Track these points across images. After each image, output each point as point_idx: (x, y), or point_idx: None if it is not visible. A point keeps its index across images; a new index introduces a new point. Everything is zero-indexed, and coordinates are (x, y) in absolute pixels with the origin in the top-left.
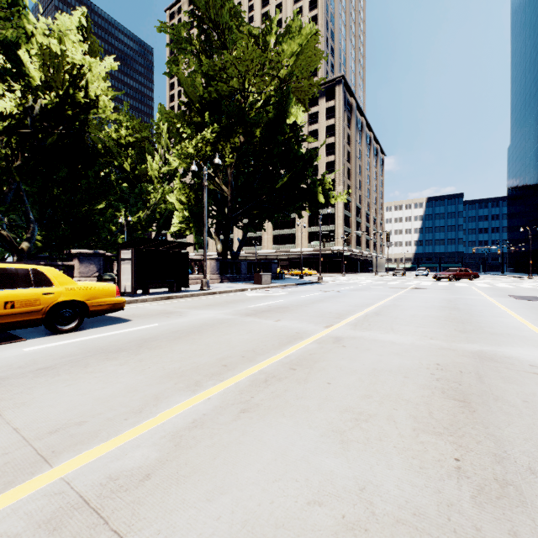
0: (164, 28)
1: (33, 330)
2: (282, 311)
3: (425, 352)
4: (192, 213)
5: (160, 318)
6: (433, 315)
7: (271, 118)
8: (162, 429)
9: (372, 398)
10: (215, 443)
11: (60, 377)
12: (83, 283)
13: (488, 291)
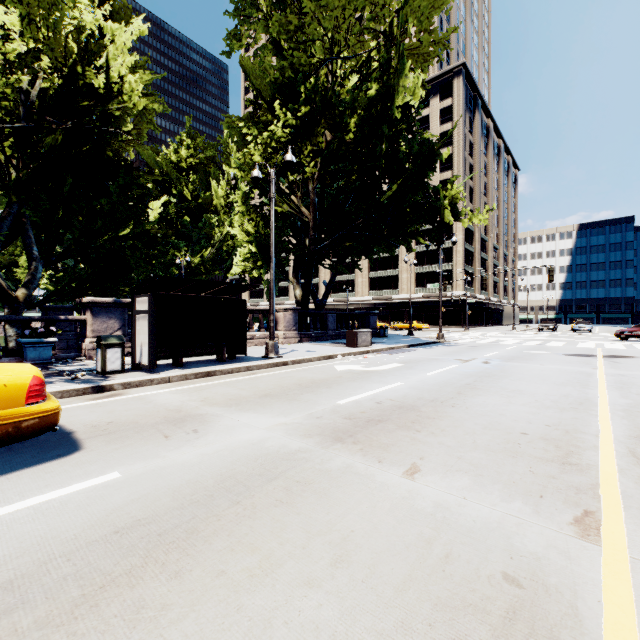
0: None
1: None
2: (408, 423)
3: None
4: (260, 245)
5: (146, 441)
6: None
7: (373, 98)
8: None
9: None
10: None
11: None
12: None
13: None
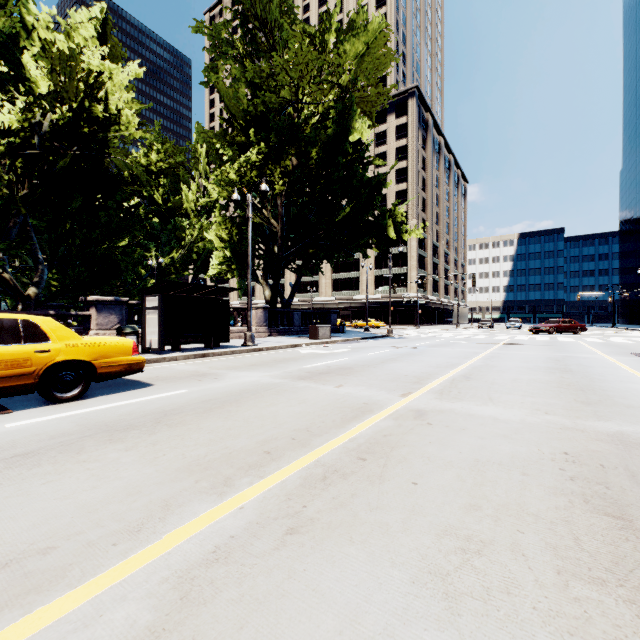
0: (200, 28)
1: (26, 398)
2: (344, 373)
3: (543, 434)
4: (234, 252)
5: (189, 382)
6: (540, 380)
7: (331, 136)
8: (166, 564)
9: (482, 511)
10: (244, 594)
11: (39, 468)
12: (90, 338)
13: (603, 347)
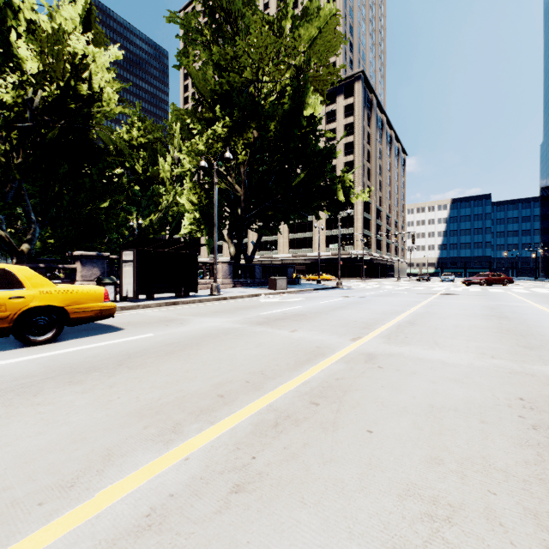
0: (173, 18)
1: (5, 341)
2: (298, 319)
3: (494, 378)
4: (203, 213)
5: (157, 326)
6: (480, 325)
7: (287, 110)
8: (91, 531)
9: (445, 465)
10: None
11: None
12: (64, 286)
13: (531, 297)
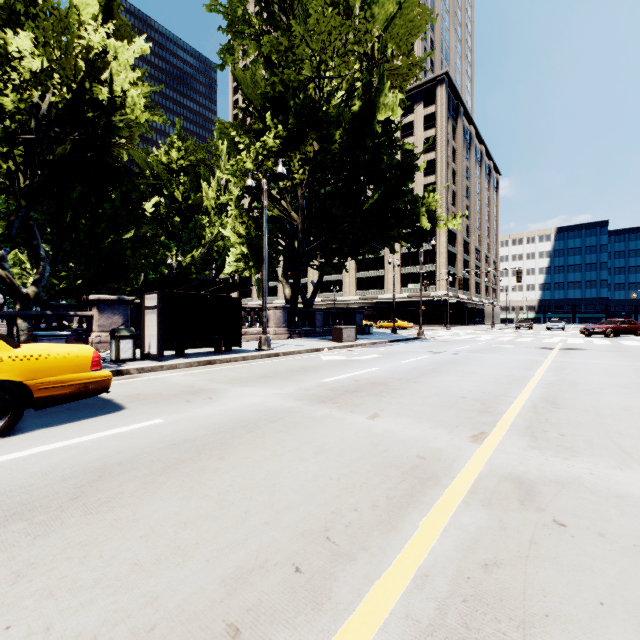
0: (215, 7)
1: None
2: (377, 392)
3: None
4: (251, 247)
5: (174, 403)
6: None
7: (356, 114)
8: None
9: None
10: None
11: None
12: (28, 348)
13: None
